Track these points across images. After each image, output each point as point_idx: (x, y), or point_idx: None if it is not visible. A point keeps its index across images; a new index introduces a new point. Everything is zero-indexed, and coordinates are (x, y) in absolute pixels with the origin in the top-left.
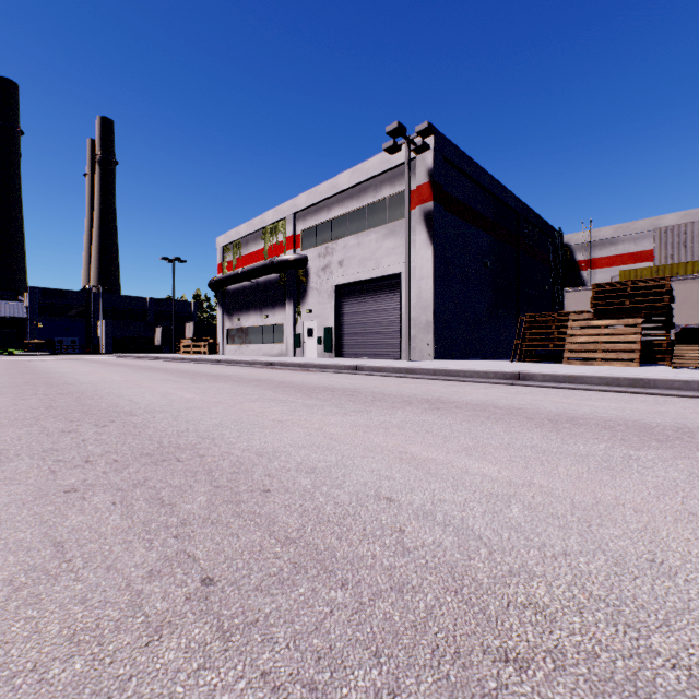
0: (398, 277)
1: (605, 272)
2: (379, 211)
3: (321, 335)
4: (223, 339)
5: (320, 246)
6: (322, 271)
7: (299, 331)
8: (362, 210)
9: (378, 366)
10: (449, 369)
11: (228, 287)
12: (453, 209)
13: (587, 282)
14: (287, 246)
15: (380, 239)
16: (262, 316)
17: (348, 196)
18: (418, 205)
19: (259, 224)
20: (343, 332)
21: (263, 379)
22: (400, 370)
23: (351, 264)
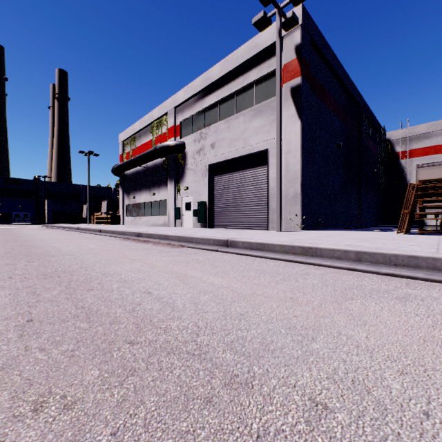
0: (264, 154)
1: (420, 160)
2: (247, 95)
3: (196, 208)
4: (123, 212)
5: (195, 132)
6: (197, 153)
7: (179, 205)
8: (231, 97)
9: (258, 242)
10: (392, 253)
11: (127, 172)
12: (316, 90)
13: (405, 168)
14: (169, 135)
15: (248, 120)
16: (151, 193)
17: (219, 86)
18: (286, 82)
19: (148, 120)
20: (215, 205)
21: (67, 270)
22: (292, 250)
23: (221, 146)
